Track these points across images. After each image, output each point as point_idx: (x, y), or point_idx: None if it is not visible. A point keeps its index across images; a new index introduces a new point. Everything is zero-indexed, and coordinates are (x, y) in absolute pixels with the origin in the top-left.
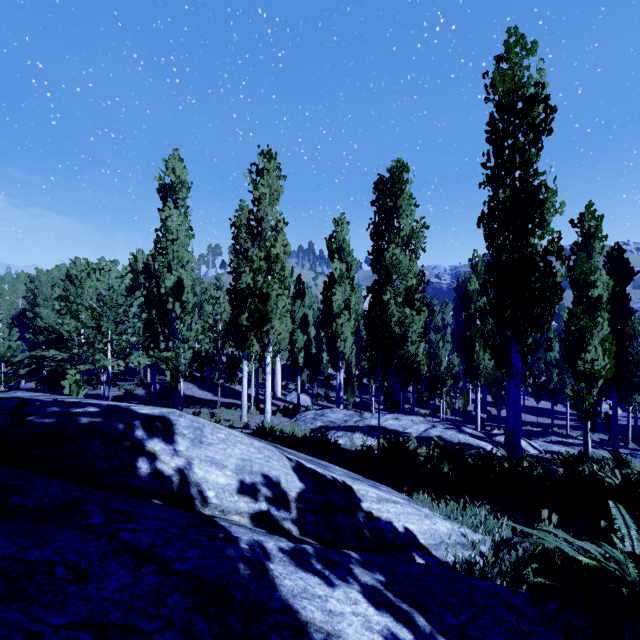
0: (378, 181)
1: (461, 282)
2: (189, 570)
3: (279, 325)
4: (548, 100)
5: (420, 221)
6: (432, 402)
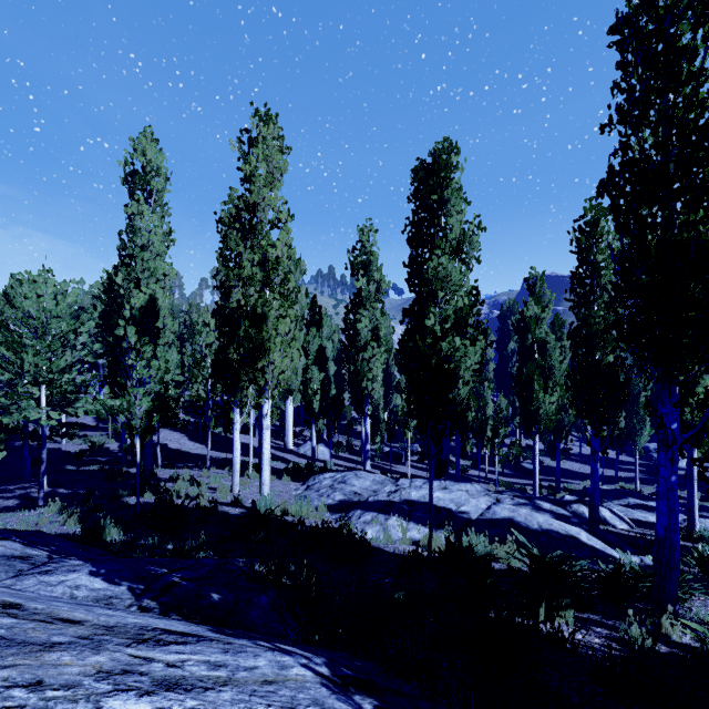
0: (418, 167)
1: (506, 310)
2: None
3: (280, 359)
4: None
5: (474, 221)
6: (479, 454)
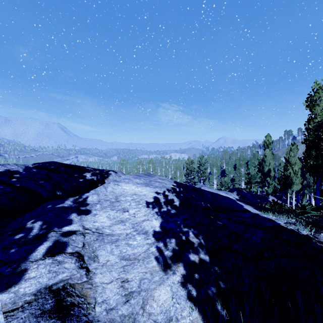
0: None
1: None
2: (270, 202)
3: (296, 186)
4: None
5: None
6: None
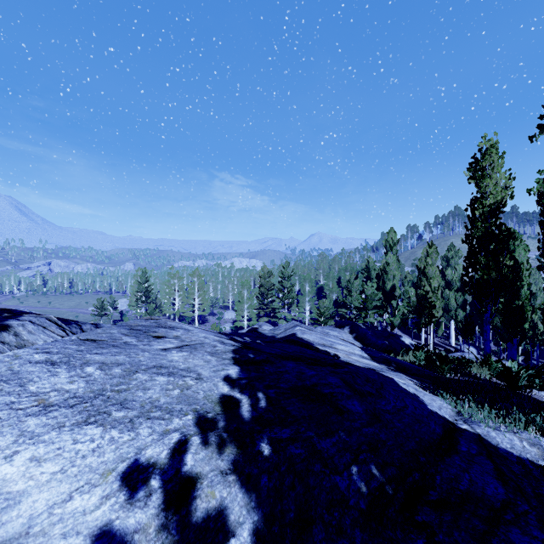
0: None
1: None
2: (404, 343)
3: (435, 313)
4: (517, 260)
5: (526, 262)
6: None
